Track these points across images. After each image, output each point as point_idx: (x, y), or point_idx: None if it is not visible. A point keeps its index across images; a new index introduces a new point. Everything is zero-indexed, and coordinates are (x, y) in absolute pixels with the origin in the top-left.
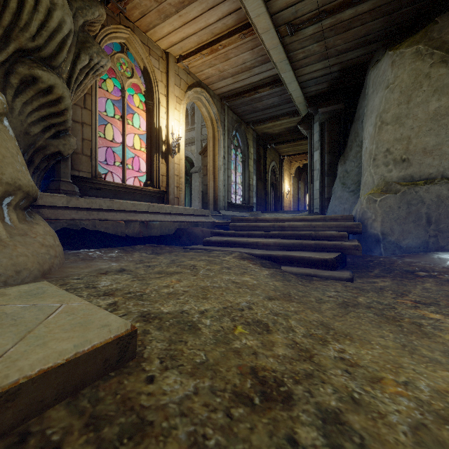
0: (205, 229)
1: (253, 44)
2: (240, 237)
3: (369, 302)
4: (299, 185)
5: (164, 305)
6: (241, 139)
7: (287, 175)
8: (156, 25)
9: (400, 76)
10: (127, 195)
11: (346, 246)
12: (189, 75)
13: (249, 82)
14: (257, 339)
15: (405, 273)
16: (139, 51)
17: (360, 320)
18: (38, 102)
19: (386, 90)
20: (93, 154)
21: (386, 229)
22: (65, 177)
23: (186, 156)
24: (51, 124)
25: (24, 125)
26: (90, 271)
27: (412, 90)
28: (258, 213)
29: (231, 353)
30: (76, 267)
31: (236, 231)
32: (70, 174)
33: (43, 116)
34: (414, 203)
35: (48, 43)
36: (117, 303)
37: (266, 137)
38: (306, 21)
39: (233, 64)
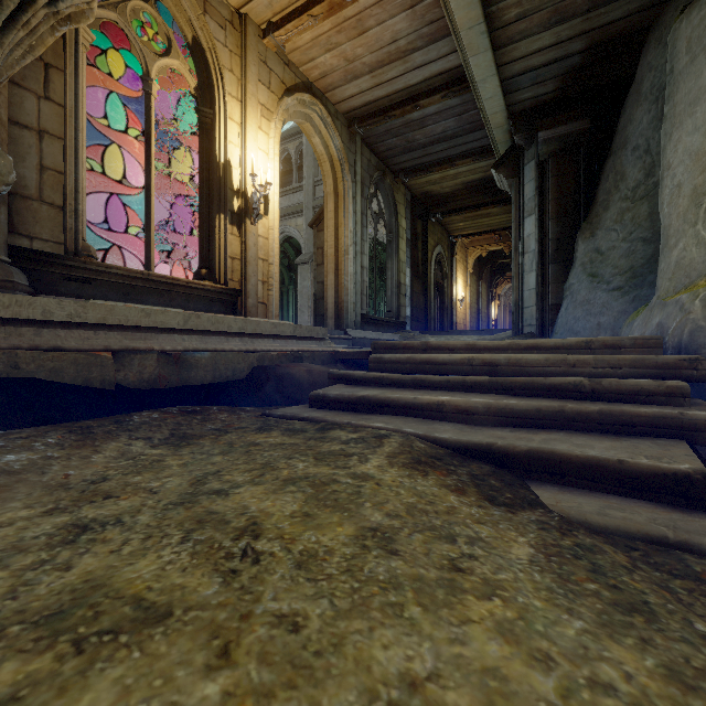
0: (317, 368)
1: None
2: (395, 388)
3: None
4: (480, 288)
5: None
6: (385, 203)
7: (460, 269)
8: None
9: None
10: (154, 296)
11: (699, 422)
12: (287, 67)
13: (402, 85)
14: None
15: None
16: (181, 1)
17: None
18: None
19: None
20: (70, 204)
21: None
22: None
23: (289, 237)
24: None
25: None
26: None
27: None
28: (415, 335)
29: None
30: None
31: (386, 374)
32: (5, 243)
33: None
34: None
35: None
36: None
37: (429, 202)
38: None
39: (373, 44)
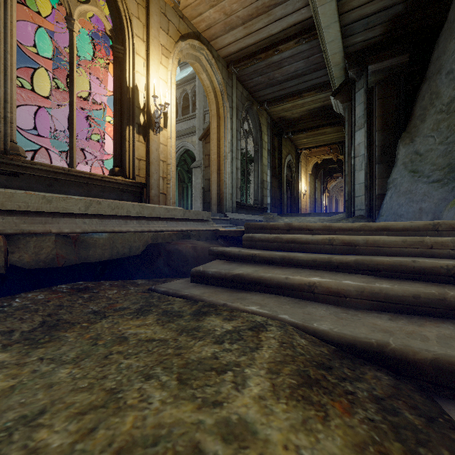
0: (201, 244)
1: None
2: (265, 265)
3: None
4: (316, 184)
5: None
6: (253, 124)
7: (303, 172)
8: None
9: None
10: (74, 187)
11: None
12: (181, 20)
13: (266, 34)
14: None
15: None
16: None
17: None
18: None
19: None
20: None
21: None
22: None
23: (187, 150)
24: None
25: None
26: None
27: None
28: (274, 216)
29: None
30: None
31: (258, 253)
32: None
33: None
34: None
35: None
36: None
37: (283, 124)
38: None
39: (245, 1)
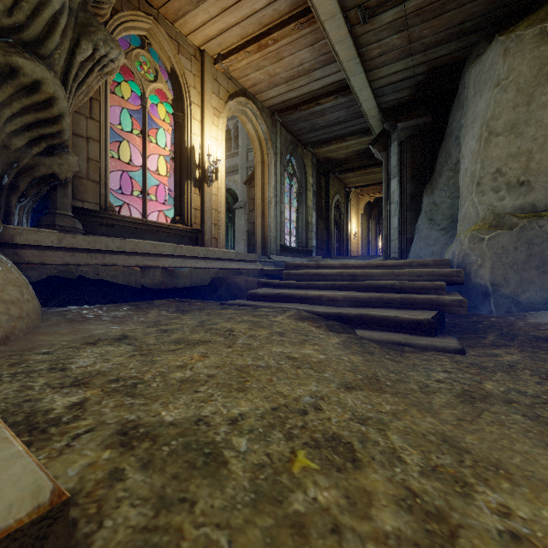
0: (251, 279)
1: (313, 38)
2: (296, 289)
3: (504, 392)
4: (370, 225)
5: (169, 406)
6: (297, 166)
7: (354, 211)
8: (187, 12)
9: (516, 69)
10: (148, 234)
11: (446, 301)
12: (230, 81)
13: (307, 90)
14: (336, 486)
15: (535, 340)
16: (164, 47)
17: (506, 431)
18: (21, 103)
19: (495, 89)
20: (103, 180)
21: (498, 277)
22: (63, 208)
23: (229, 188)
24: (40, 135)
25: (1, 136)
26: (74, 339)
27: (535, 87)
28: (319, 259)
29: (286, 531)
30: (53, 333)
31: (292, 281)
32: (70, 205)
33: (28, 123)
34: (538, 241)
35: (31, 21)
36: (86, 403)
37: (329, 164)
38: (385, 2)
39: (287, 66)
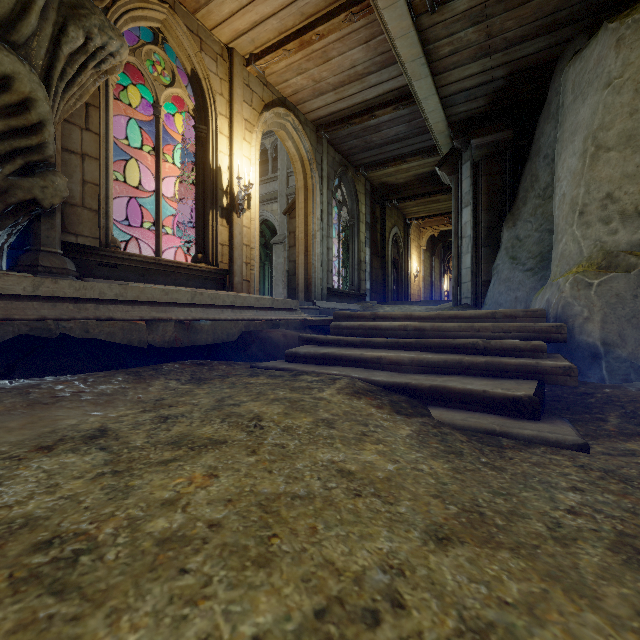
0: (290, 333)
1: (368, 33)
2: (348, 347)
3: None
4: (433, 263)
5: (121, 621)
6: (348, 193)
7: (415, 247)
8: None
9: (634, 63)
10: (163, 276)
11: (548, 368)
12: (265, 87)
13: (360, 99)
14: None
15: None
16: (183, 43)
17: None
18: None
19: (605, 91)
20: (103, 208)
21: (612, 334)
22: (50, 244)
23: (266, 220)
24: (14, 149)
25: None
26: (24, 438)
27: None
28: (373, 305)
29: None
30: None
31: (342, 337)
32: (60, 240)
33: None
34: None
35: None
36: None
37: (386, 190)
38: None
39: (335, 69)
